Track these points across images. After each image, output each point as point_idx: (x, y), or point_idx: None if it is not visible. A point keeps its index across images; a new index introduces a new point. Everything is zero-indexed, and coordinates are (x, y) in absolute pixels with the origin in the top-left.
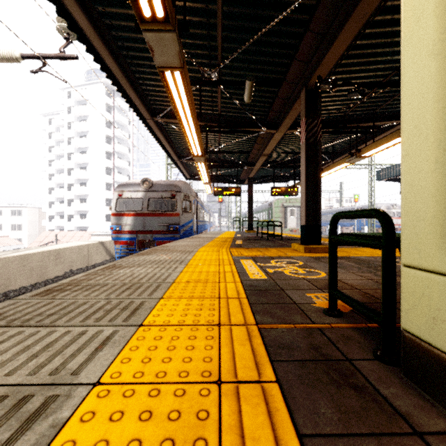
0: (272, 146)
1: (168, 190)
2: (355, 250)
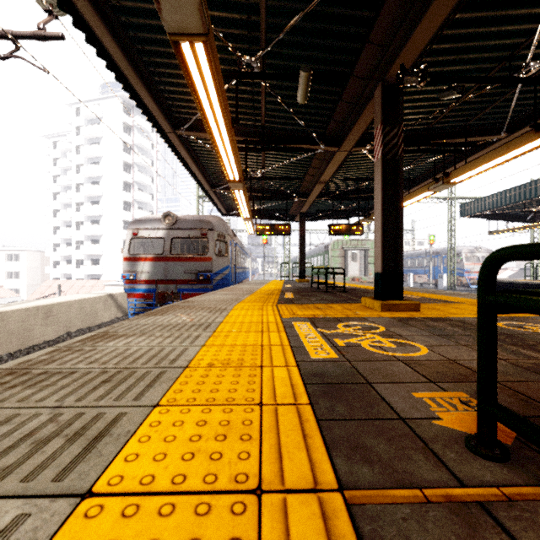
0: (331, 170)
1: (198, 228)
2: (449, 307)
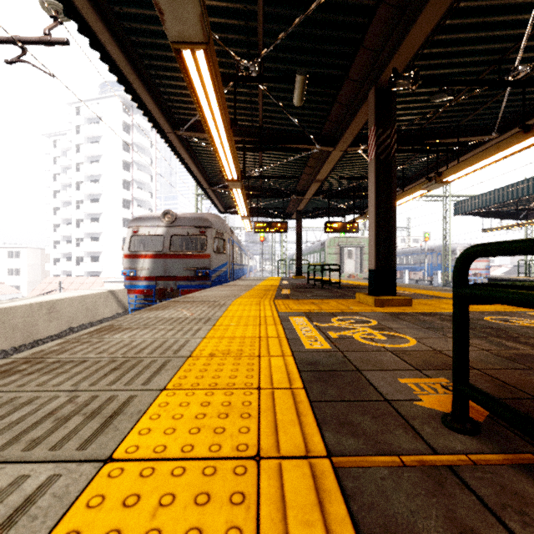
0: (327, 169)
1: (196, 225)
2: (441, 302)
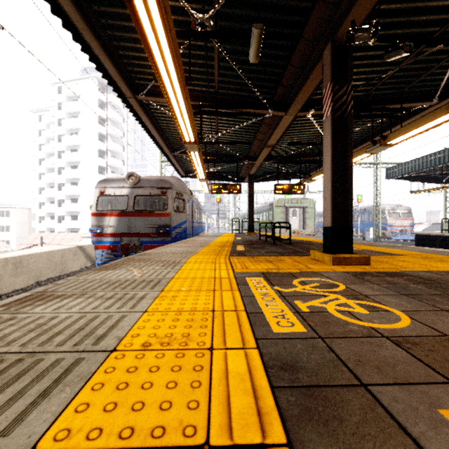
0: (278, 134)
1: (158, 186)
2: (395, 260)
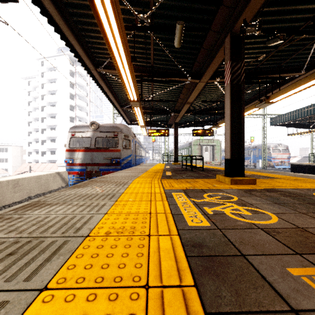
0: (194, 95)
1: (112, 131)
2: (274, 181)
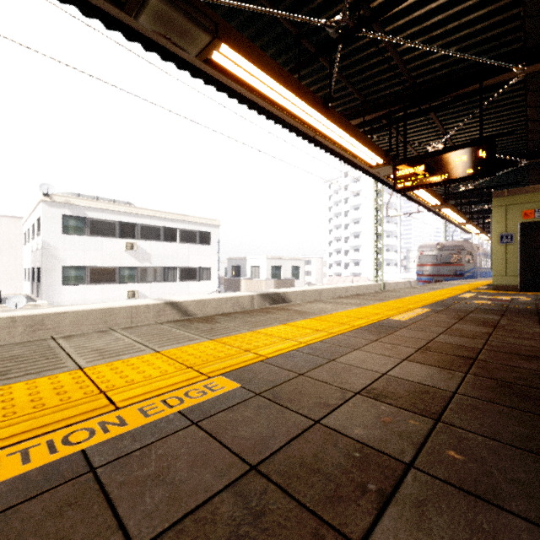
0: None
1: (455, 249)
2: None
